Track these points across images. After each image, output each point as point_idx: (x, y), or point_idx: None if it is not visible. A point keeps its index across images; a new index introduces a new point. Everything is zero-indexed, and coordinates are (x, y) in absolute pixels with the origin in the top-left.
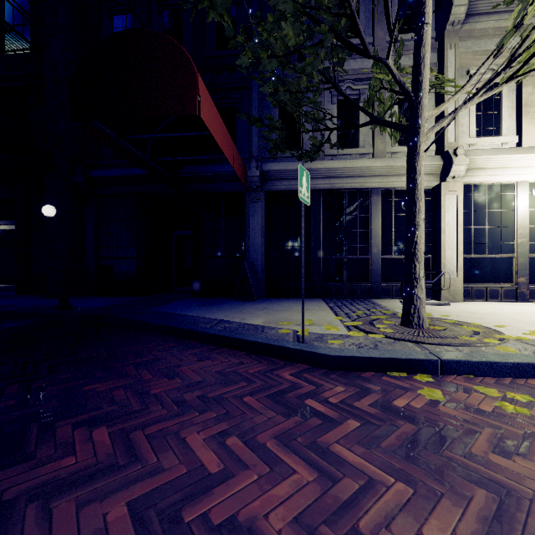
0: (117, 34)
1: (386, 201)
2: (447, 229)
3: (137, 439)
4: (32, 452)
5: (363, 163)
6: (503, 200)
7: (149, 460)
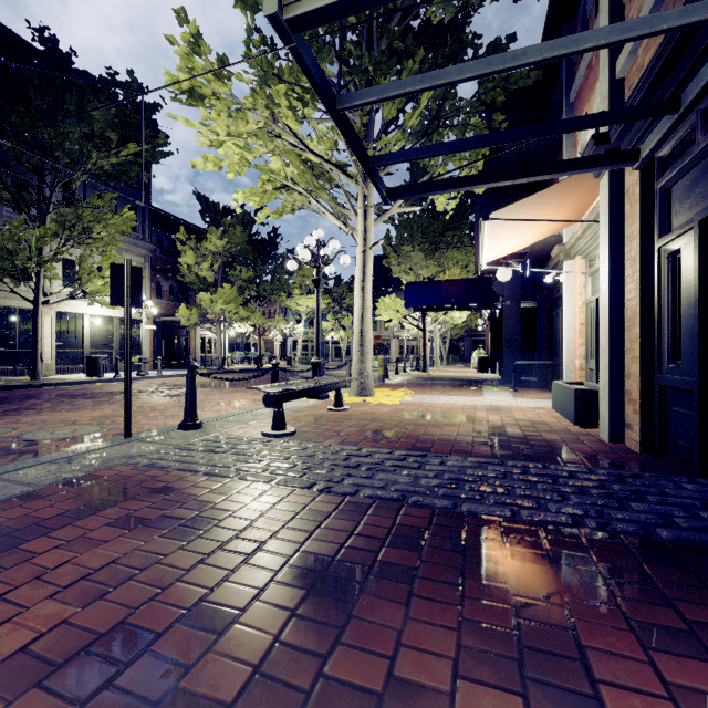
0: None
1: (3, 313)
2: (46, 335)
3: None
4: None
5: None
6: (77, 322)
7: None
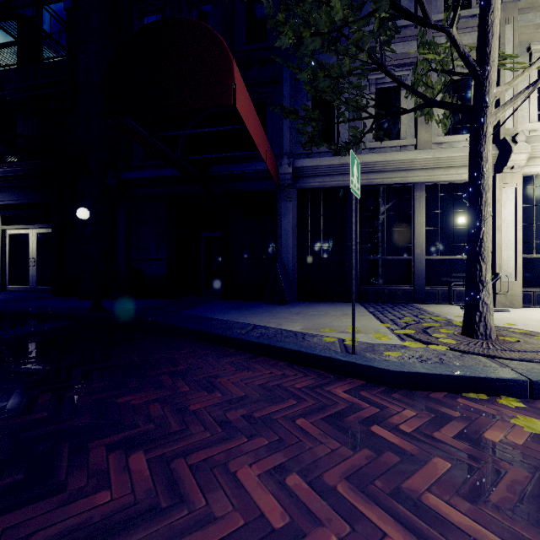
0: (150, 25)
1: (431, 196)
2: (503, 226)
3: (179, 470)
4: (62, 481)
5: (405, 155)
6: None
7: (196, 502)
